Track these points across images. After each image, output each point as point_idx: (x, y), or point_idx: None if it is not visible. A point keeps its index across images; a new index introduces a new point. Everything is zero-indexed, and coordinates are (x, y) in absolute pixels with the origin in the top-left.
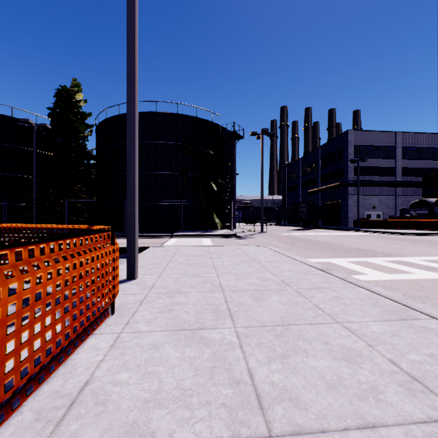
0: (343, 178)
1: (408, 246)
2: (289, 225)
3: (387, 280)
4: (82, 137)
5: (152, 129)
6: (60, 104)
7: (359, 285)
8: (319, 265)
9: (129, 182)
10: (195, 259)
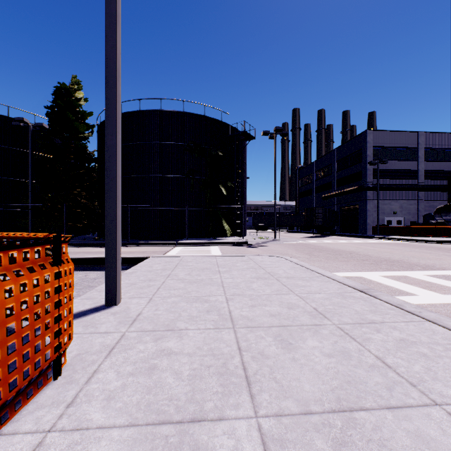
0: (361, 181)
1: (445, 256)
2: (303, 232)
3: (446, 304)
4: (82, 138)
5: (156, 129)
6: (58, 102)
7: (426, 317)
8: (356, 284)
9: (107, 175)
10: (199, 273)
